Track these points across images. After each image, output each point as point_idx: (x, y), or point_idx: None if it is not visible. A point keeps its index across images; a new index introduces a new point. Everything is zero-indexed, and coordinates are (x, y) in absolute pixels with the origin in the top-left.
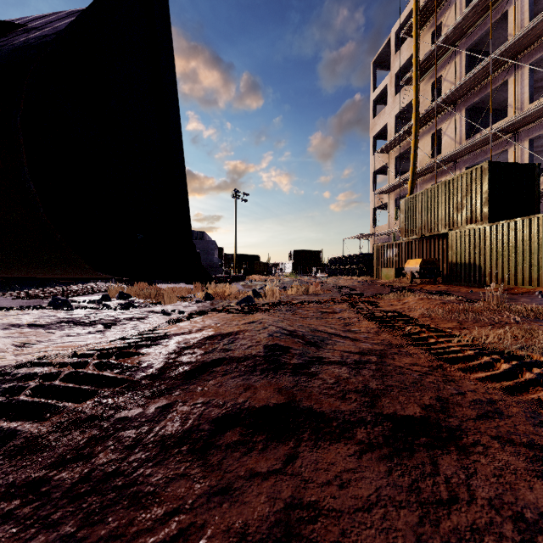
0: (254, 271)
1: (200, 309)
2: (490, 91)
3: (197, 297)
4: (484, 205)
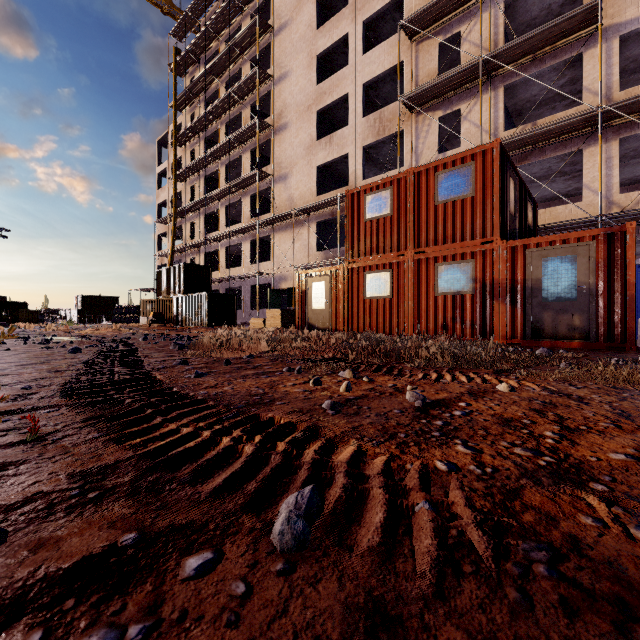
0: (19, 320)
1: None
2: (205, 215)
3: None
4: (183, 285)
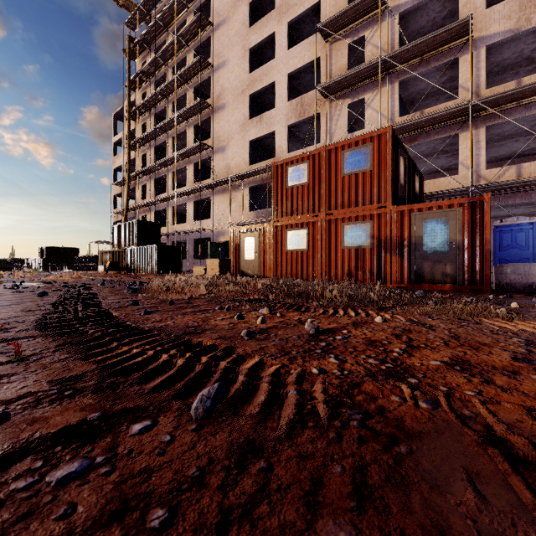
0: None
1: None
2: (155, 180)
3: None
4: (136, 238)
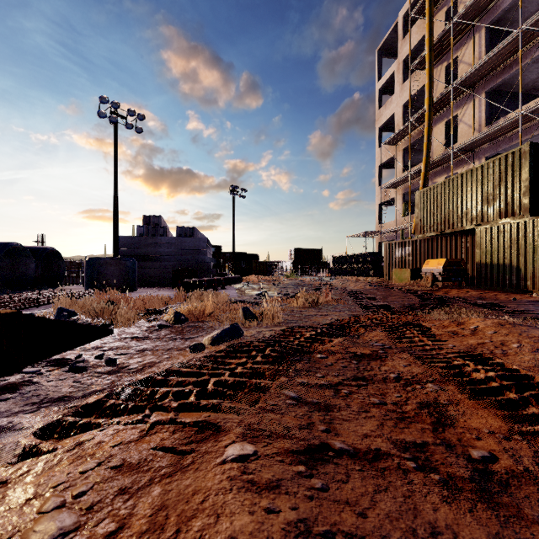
0: (253, 271)
1: (155, 346)
2: (520, 67)
3: (165, 316)
4: (524, 195)
